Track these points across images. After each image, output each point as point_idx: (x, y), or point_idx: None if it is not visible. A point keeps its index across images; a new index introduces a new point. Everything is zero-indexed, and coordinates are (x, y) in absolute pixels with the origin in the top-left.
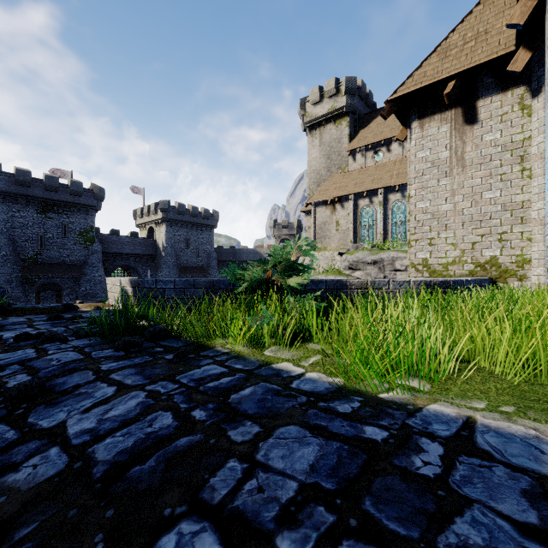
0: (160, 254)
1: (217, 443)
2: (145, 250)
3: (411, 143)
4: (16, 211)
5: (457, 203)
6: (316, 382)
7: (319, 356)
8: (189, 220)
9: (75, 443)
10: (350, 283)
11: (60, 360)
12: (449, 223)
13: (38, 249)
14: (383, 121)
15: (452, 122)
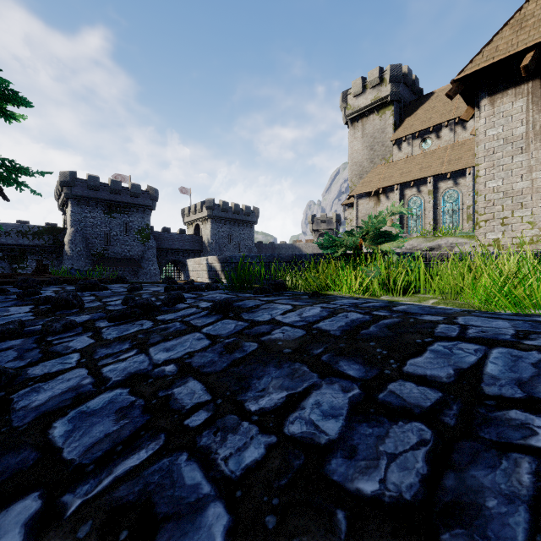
0: (206, 250)
1: (417, 320)
2: (192, 246)
3: (480, 121)
4: (88, 212)
5: (535, 179)
6: (453, 308)
7: (436, 300)
8: (232, 217)
9: (298, 325)
10: (429, 256)
11: (220, 296)
12: (525, 200)
13: (105, 245)
14: (431, 107)
15: (529, 95)
